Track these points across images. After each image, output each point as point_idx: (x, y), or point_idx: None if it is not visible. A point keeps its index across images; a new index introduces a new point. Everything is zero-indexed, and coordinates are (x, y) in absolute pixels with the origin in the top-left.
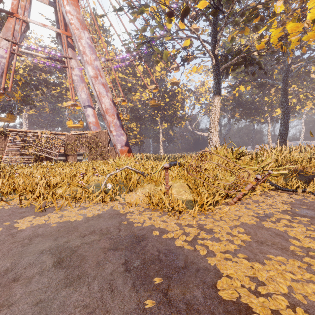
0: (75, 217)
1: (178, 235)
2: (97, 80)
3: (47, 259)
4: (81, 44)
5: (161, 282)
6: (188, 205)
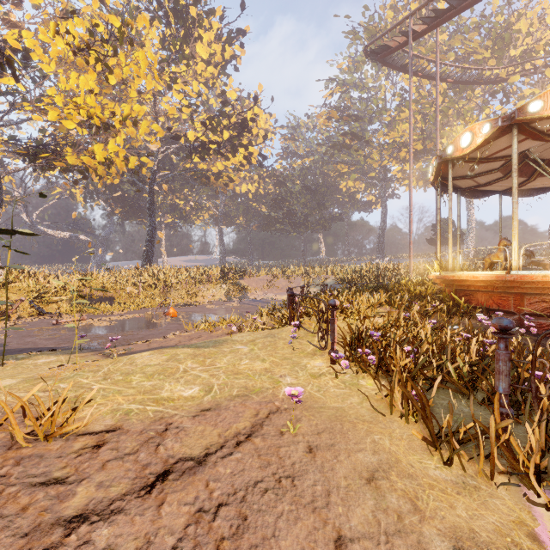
0: None
1: None
2: None
3: None
4: None
5: None
6: None
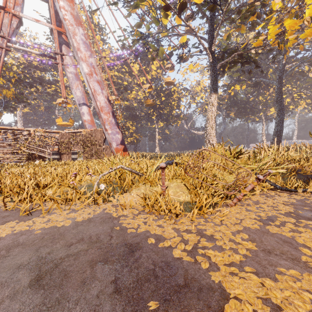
0: (62, 221)
1: (176, 243)
2: (92, 78)
3: (24, 277)
4: (76, 40)
5: (157, 308)
6: (186, 208)
